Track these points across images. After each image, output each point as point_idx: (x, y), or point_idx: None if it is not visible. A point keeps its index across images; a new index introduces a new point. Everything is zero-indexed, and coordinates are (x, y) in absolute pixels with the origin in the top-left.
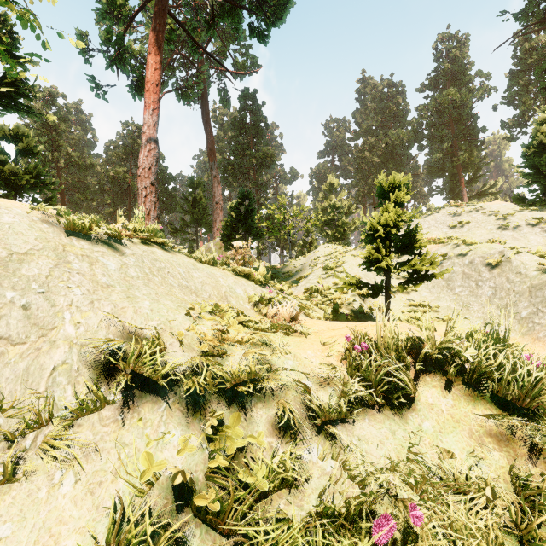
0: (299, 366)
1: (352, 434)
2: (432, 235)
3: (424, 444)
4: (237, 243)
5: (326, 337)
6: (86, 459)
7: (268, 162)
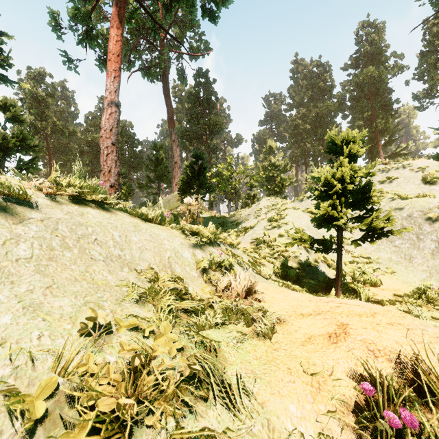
0: None
1: None
2: None
3: None
4: (187, 199)
5: (300, 339)
6: None
7: (218, 129)
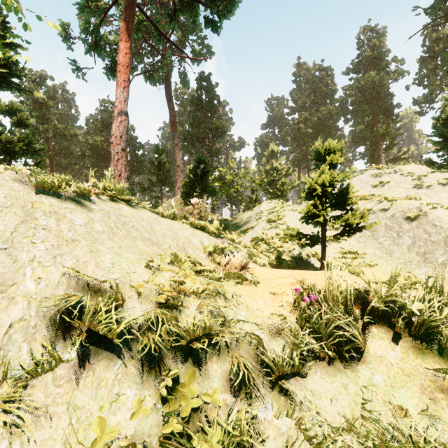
0: (251, 317)
1: (305, 388)
2: (358, 192)
3: (376, 399)
4: (194, 200)
5: (274, 285)
6: (35, 425)
7: (220, 133)
